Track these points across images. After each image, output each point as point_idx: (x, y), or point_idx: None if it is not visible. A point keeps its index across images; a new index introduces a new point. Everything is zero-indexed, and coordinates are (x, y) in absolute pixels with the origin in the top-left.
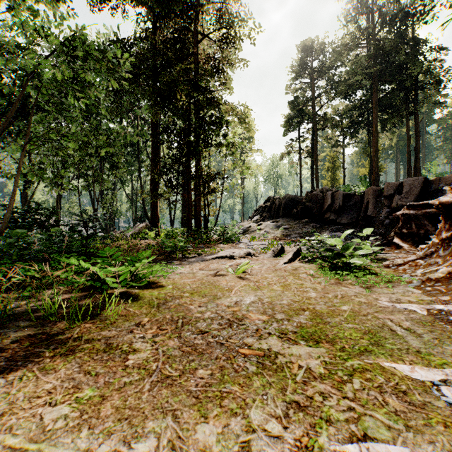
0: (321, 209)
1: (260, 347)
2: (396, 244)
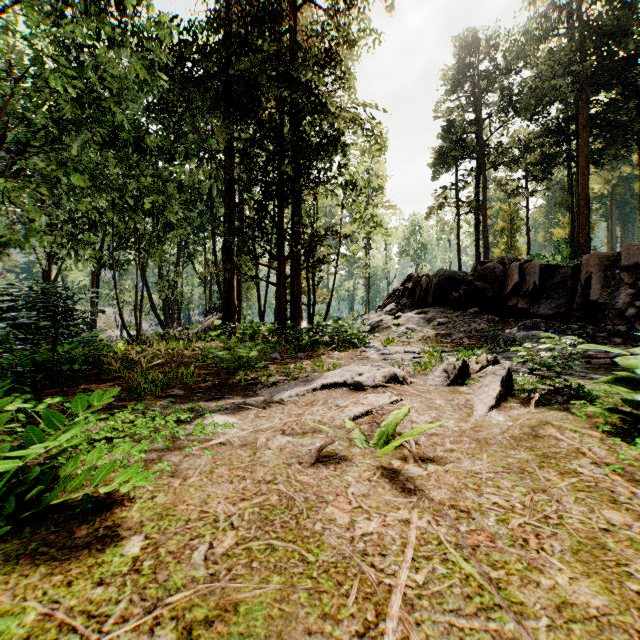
0: (501, 291)
1: None
2: None
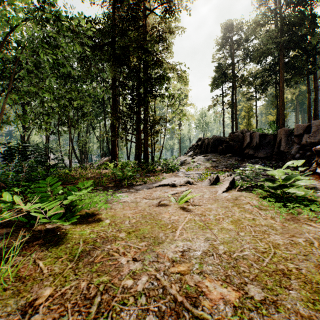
0: (241, 146)
1: None
2: (319, 174)
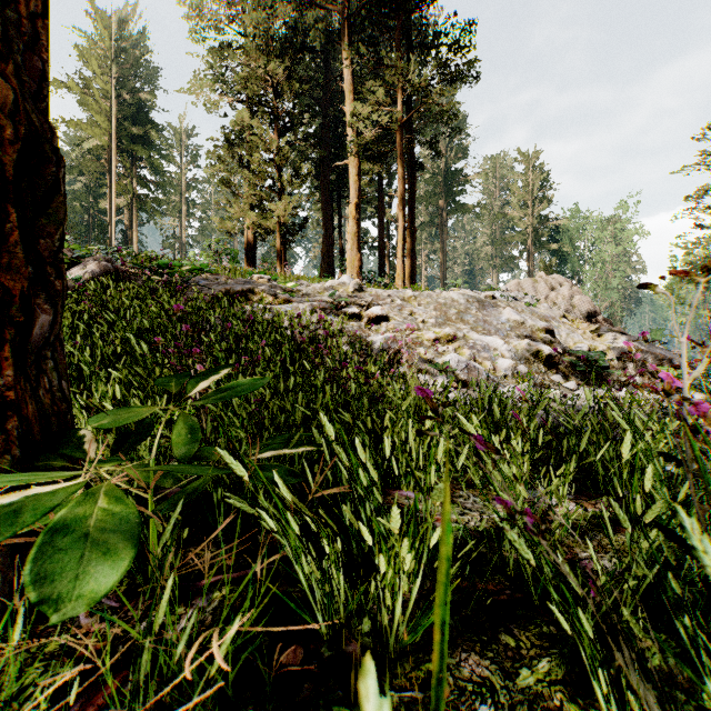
0: None
1: None
2: None
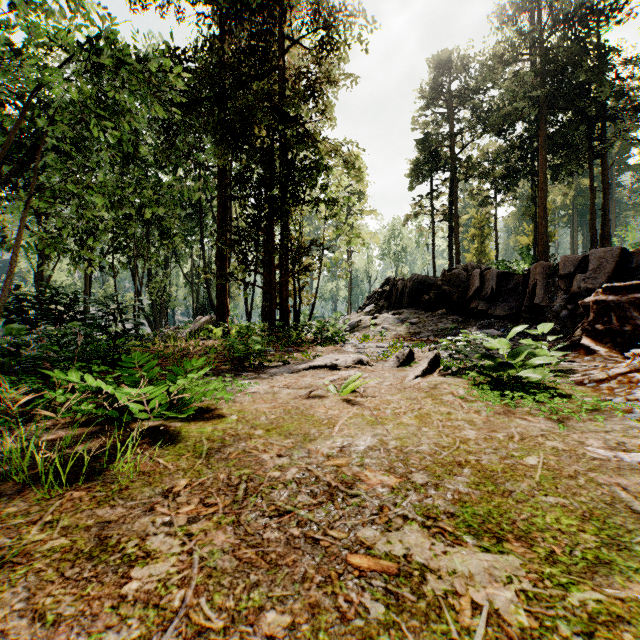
0: (465, 295)
1: (389, 552)
2: (586, 347)
